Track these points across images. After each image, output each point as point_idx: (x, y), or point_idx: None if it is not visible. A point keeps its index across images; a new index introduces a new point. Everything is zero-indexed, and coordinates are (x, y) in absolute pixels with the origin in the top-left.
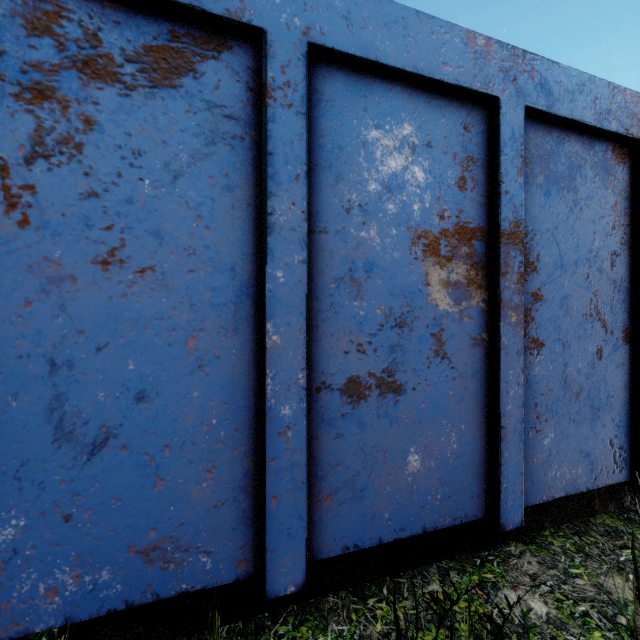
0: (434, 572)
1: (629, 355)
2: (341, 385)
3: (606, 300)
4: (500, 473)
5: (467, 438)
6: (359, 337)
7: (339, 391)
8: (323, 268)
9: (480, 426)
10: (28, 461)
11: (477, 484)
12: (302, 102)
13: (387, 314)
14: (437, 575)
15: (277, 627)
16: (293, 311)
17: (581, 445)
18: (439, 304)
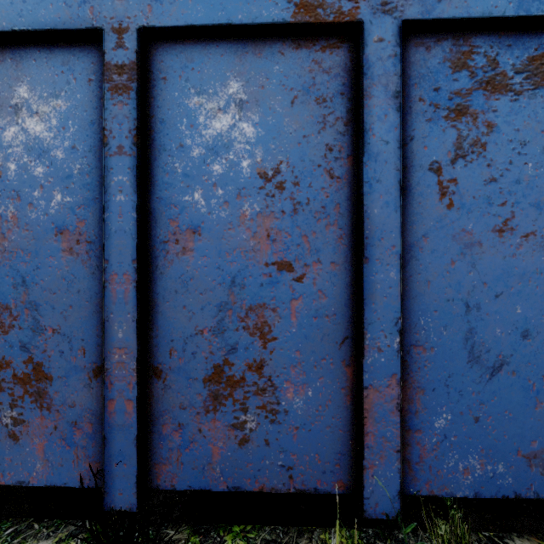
0: None
1: None
2: None
3: None
4: None
5: None
6: None
7: None
8: None
9: None
10: (452, 374)
11: None
12: None
13: None
14: None
15: None
16: None
17: None
18: None
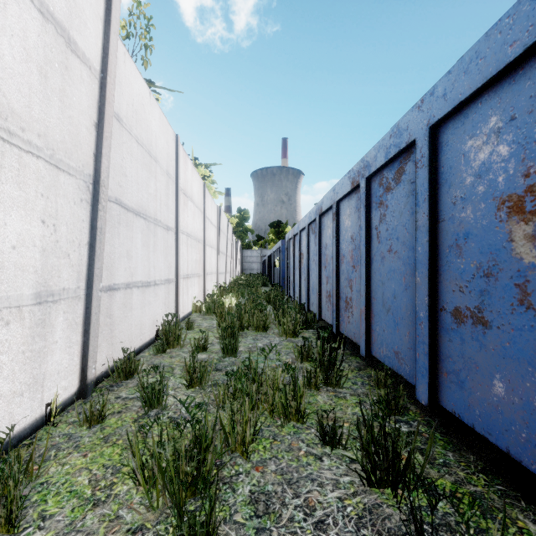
0: None
1: None
2: (451, 310)
3: None
4: None
5: None
6: (460, 282)
7: (450, 314)
8: (443, 241)
9: None
10: (379, 310)
11: None
12: (426, 160)
13: (478, 267)
14: None
15: (437, 433)
16: (423, 266)
17: None
18: (523, 257)
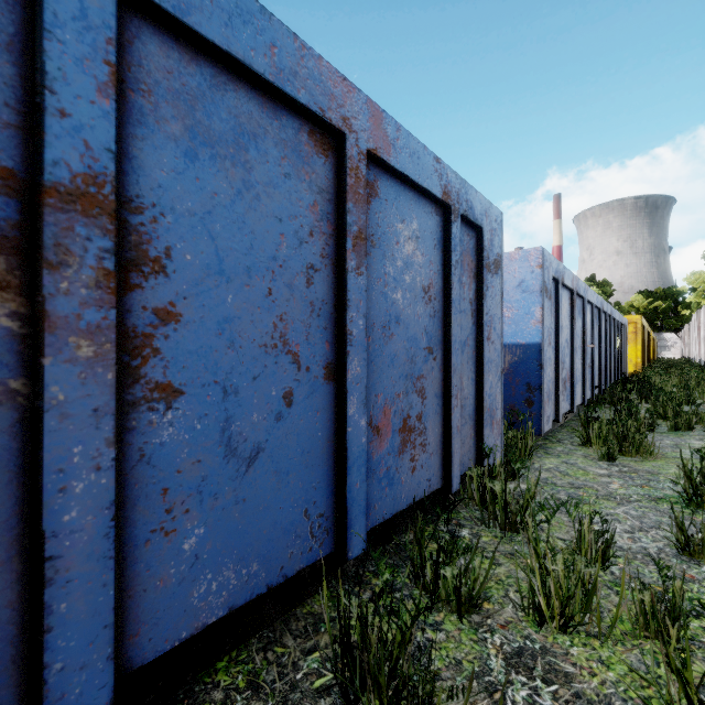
0: None
1: (334, 396)
2: None
3: (300, 327)
4: (43, 648)
5: None
6: None
7: None
8: None
9: (3, 565)
10: None
11: None
12: None
13: None
14: None
15: None
16: None
17: (258, 530)
18: None
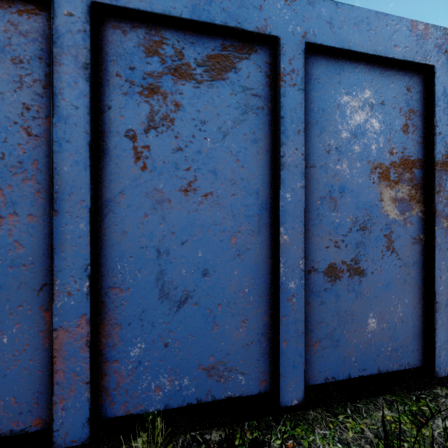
0: (382, 402)
1: None
2: (324, 269)
3: None
4: (435, 335)
5: (409, 309)
6: (335, 237)
7: (322, 273)
8: (312, 191)
9: (418, 301)
10: (146, 309)
11: (416, 342)
12: (302, 82)
13: (354, 221)
14: (385, 404)
15: (280, 427)
16: (296, 219)
17: None
18: (389, 214)
